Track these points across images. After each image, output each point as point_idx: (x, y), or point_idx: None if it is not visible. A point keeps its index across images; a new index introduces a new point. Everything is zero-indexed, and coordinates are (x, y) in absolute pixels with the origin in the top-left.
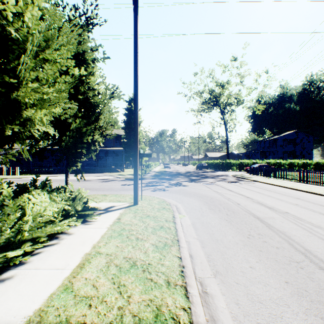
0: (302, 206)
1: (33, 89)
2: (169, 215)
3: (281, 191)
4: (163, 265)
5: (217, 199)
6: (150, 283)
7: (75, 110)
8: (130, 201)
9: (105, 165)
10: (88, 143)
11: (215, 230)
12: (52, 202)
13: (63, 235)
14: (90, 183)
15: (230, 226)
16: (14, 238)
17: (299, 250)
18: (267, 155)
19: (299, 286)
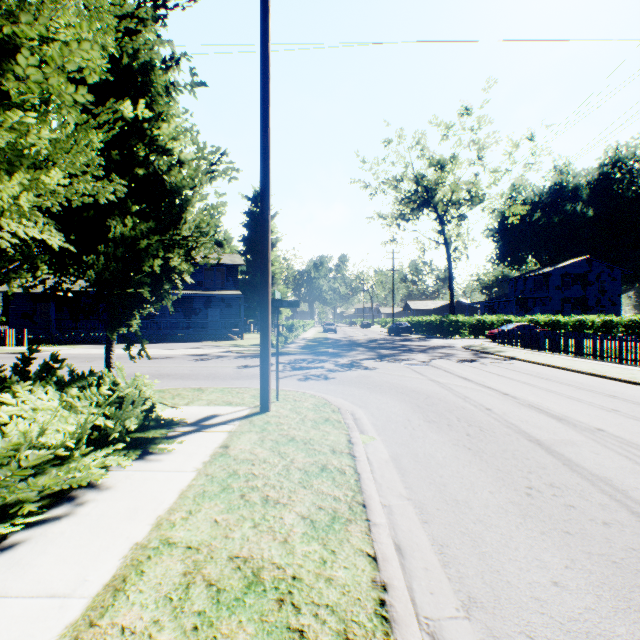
0: (629, 415)
1: None
2: (340, 437)
3: (573, 380)
4: (330, 582)
5: (440, 398)
6: None
7: (118, 192)
8: (253, 403)
9: (204, 326)
10: (157, 274)
11: (449, 475)
12: (63, 412)
13: (88, 491)
14: (171, 362)
15: (481, 464)
16: None
17: None
18: (530, 307)
19: None
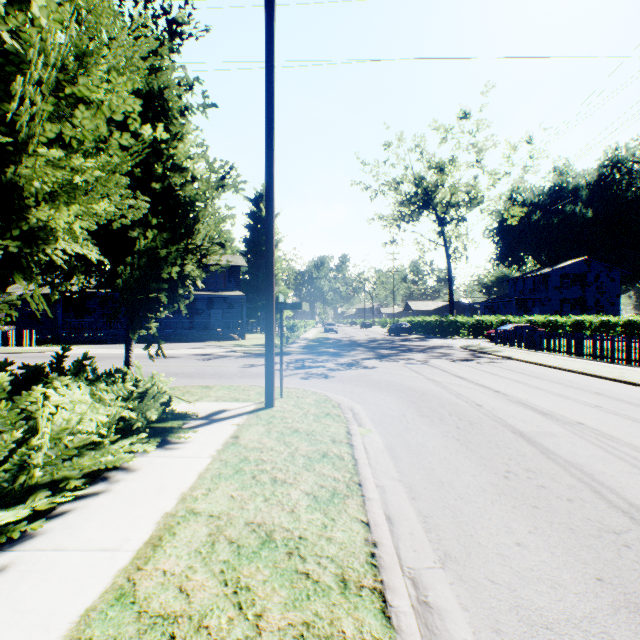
0: (610, 410)
1: (49, 160)
2: (340, 429)
3: (563, 379)
4: (331, 541)
5: (435, 395)
6: (305, 584)
7: (143, 210)
8: (259, 399)
9: (207, 326)
10: (173, 281)
11: (437, 461)
12: (96, 404)
13: (118, 473)
14: (177, 361)
15: (466, 453)
16: (10, 482)
17: (616, 505)
18: (529, 307)
19: (629, 588)
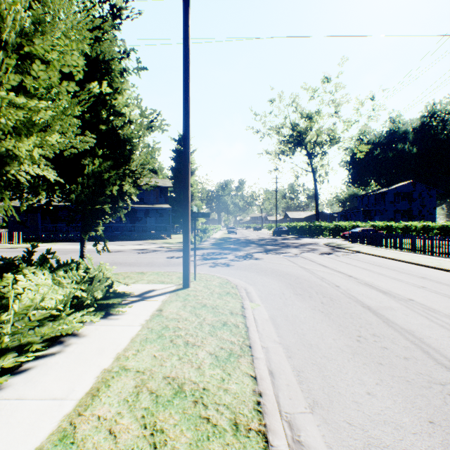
0: (432, 290)
1: (10, 102)
2: (236, 304)
3: (397, 267)
4: (227, 391)
5: (305, 278)
6: (206, 427)
7: (91, 143)
8: (179, 282)
9: (144, 229)
10: (114, 196)
11: (307, 328)
12: (55, 287)
13: (71, 338)
14: (122, 254)
15: (329, 322)
16: None
17: (441, 362)
18: (372, 216)
19: None
